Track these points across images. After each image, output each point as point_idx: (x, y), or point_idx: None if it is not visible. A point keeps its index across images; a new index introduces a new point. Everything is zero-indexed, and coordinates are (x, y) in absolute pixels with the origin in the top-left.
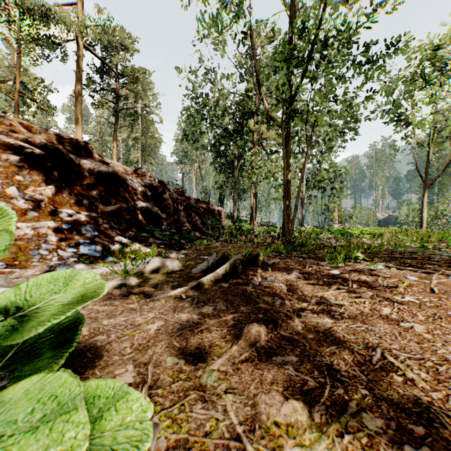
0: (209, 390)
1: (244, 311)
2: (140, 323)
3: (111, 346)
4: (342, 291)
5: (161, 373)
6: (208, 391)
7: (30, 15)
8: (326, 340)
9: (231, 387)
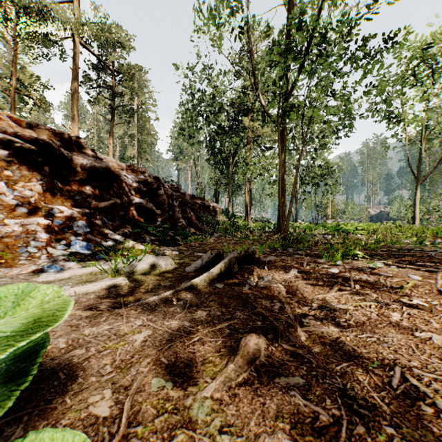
0: (200, 428)
1: (240, 317)
2: (125, 332)
3: (89, 363)
4: (345, 293)
5: (144, 401)
6: (199, 429)
7: (26, 12)
8: (335, 355)
9: (227, 422)
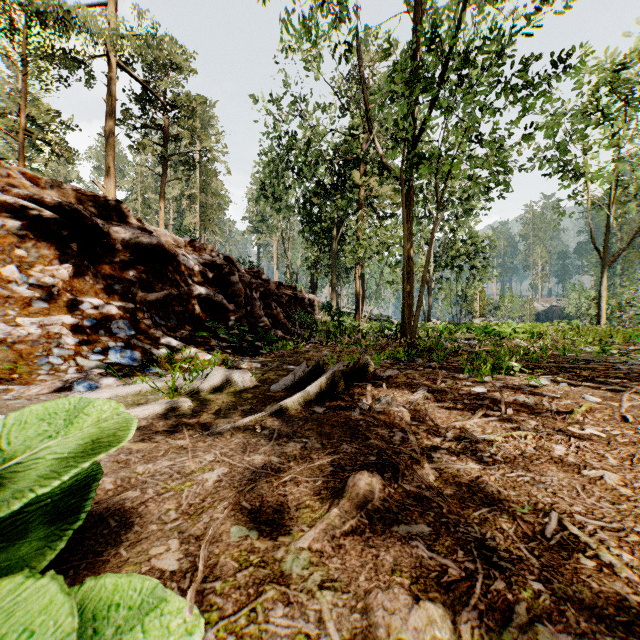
0: (295, 583)
1: (347, 451)
2: (192, 470)
3: (147, 508)
4: (492, 419)
5: (222, 553)
6: (294, 585)
7: (41, 19)
8: (473, 498)
9: (329, 577)
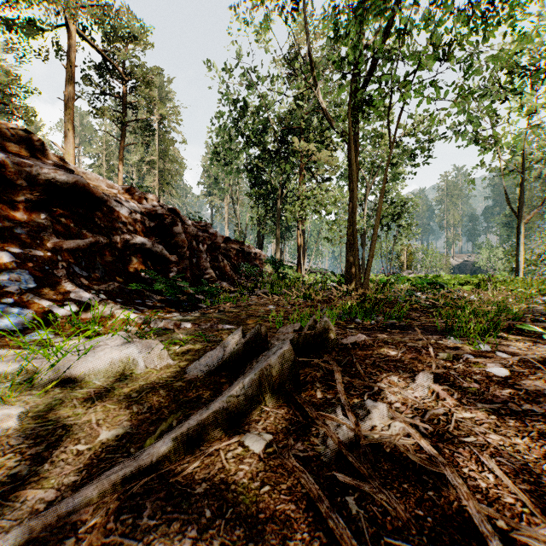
0: None
1: None
2: None
3: None
4: None
5: None
6: None
7: None
8: None
9: None
